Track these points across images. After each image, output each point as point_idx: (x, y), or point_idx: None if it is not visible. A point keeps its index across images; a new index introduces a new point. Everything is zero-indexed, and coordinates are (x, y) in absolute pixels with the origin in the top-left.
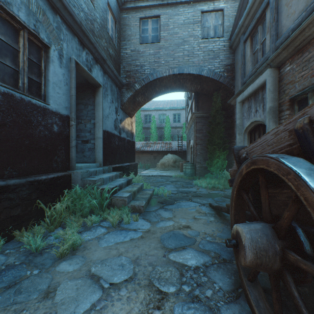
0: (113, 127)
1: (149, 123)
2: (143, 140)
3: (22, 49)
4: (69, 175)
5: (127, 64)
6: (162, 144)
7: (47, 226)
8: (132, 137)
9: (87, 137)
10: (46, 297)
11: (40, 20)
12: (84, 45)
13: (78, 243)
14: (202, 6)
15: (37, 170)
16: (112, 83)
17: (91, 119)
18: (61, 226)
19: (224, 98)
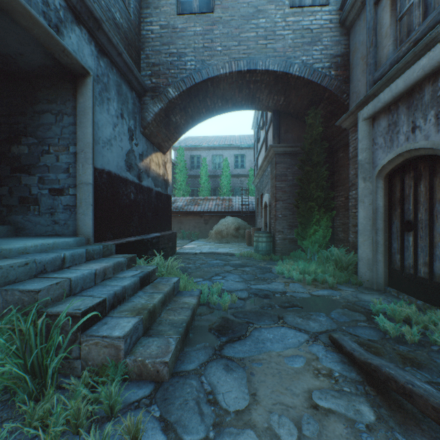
0: (124, 166)
1: (197, 169)
2: (187, 195)
3: None
4: None
5: (154, 50)
6: (217, 201)
7: None
8: (166, 188)
9: (61, 182)
10: None
11: None
12: None
13: None
14: None
15: None
16: (121, 79)
17: (70, 145)
18: None
19: (326, 119)
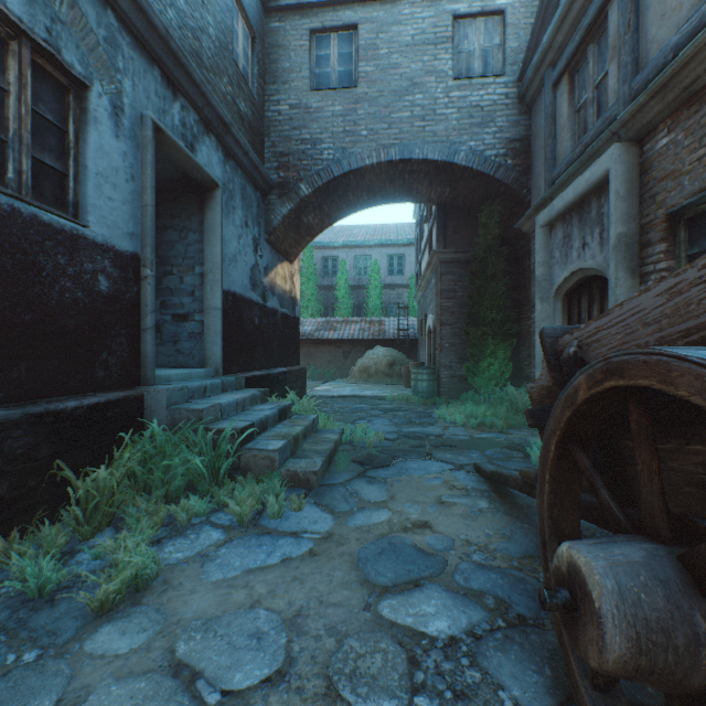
0: (248, 285)
1: (333, 277)
2: (318, 315)
3: (15, 87)
4: (138, 399)
5: (282, 137)
6: (362, 324)
7: (76, 527)
8: (294, 308)
9: (186, 307)
10: None
11: (63, 19)
12: (176, 87)
13: (149, 571)
14: (456, 3)
15: (55, 387)
16: (246, 180)
17: (196, 266)
18: (112, 526)
19: (506, 217)
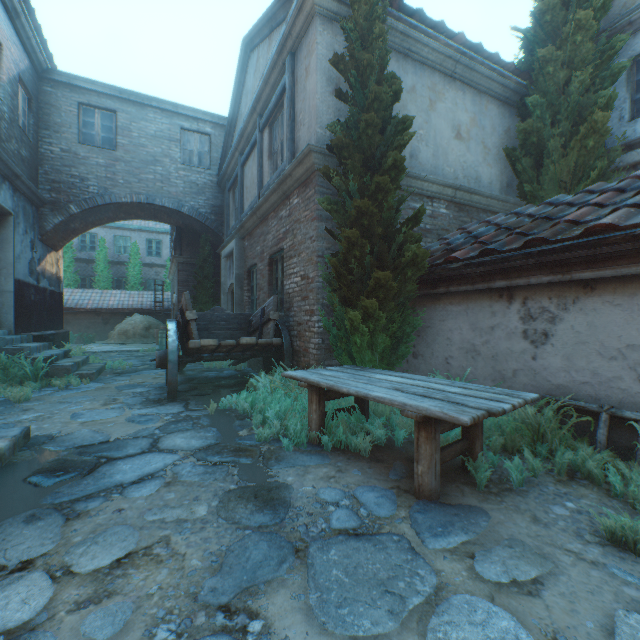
0: (28, 273)
1: (92, 252)
2: (76, 285)
3: None
4: None
5: (54, 169)
6: (122, 296)
7: None
8: (60, 286)
9: None
10: (28, 410)
11: None
12: None
13: (30, 395)
14: (183, 122)
15: None
16: (26, 202)
17: None
18: None
19: (216, 243)
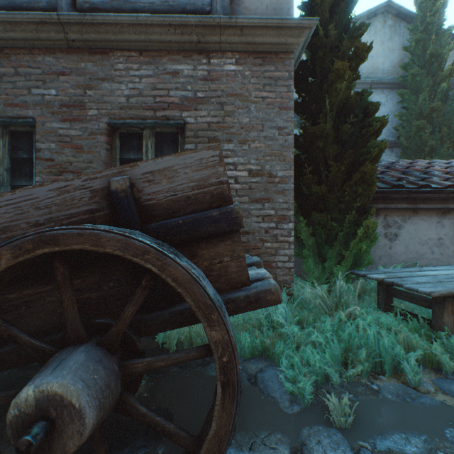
0: None
1: None
2: None
3: None
4: None
5: None
6: None
7: None
8: None
9: None
10: None
11: None
12: None
13: None
14: None
15: None
16: None
17: None
18: None
19: None
